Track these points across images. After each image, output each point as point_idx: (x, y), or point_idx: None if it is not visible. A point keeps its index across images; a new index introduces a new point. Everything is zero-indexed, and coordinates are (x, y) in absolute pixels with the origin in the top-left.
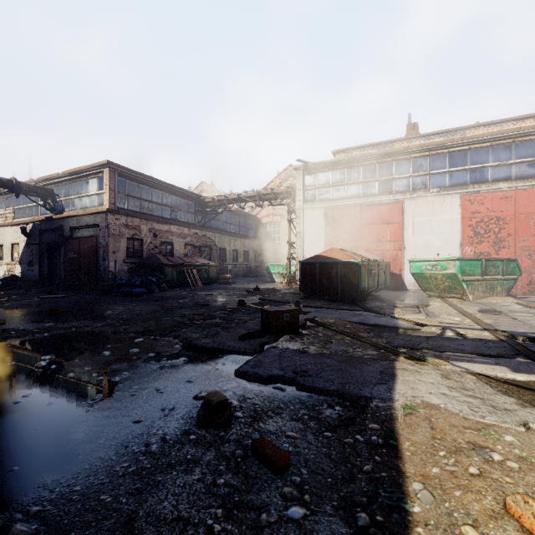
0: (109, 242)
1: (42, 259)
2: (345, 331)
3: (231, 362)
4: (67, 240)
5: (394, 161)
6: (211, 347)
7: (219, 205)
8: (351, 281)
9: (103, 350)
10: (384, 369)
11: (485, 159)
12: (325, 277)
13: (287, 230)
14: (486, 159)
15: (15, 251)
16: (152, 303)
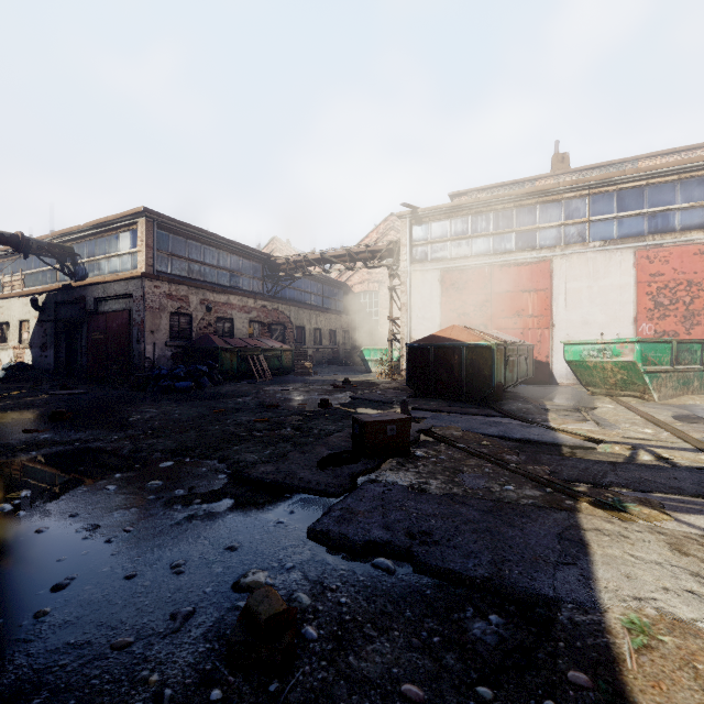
0: (145, 318)
1: (58, 341)
2: (481, 451)
3: (303, 507)
4: (90, 315)
5: (538, 204)
6: (272, 481)
7: (295, 267)
8: (481, 372)
9: (107, 483)
10: (562, 529)
11: (670, 198)
12: (443, 367)
13: (387, 302)
14: (672, 198)
15: (24, 330)
16: (199, 404)
